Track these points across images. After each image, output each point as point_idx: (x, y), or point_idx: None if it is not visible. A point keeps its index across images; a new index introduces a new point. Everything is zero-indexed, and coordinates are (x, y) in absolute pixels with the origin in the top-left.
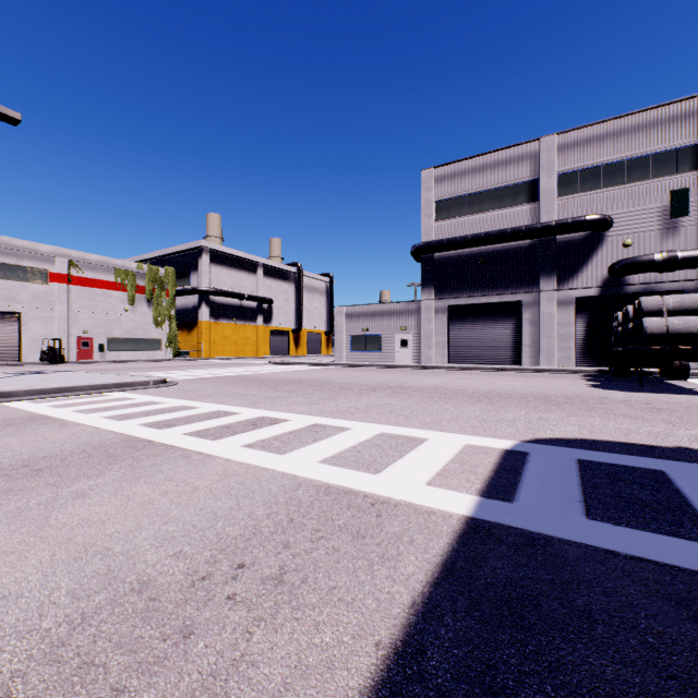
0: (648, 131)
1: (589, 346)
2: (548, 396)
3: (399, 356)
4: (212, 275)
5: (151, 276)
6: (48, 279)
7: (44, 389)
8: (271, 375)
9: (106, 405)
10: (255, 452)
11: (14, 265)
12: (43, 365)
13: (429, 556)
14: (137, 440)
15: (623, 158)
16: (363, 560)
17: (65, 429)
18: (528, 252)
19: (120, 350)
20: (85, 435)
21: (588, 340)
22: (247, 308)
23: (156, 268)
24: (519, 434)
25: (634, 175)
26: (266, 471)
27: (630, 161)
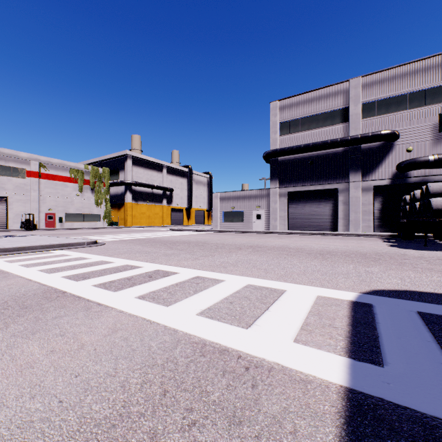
0: (423, 73)
1: (383, 218)
2: (364, 253)
3: (255, 225)
4: (133, 173)
5: (93, 173)
6: (26, 175)
7: (6, 248)
8: (169, 238)
9: (47, 260)
10: (145, 303)
11: (3, 166)
12: (21, 231)
13: None
14: (54, 291)
15: (406, 92)
16: None
17: (4, 280)
18: (341, 156)
19: (73, 221)
20: (15, 286)
21: (382, 215)
22: (156, 194)
23: (97, 168)
24: (357, 286)
25: (414, 103)
26: (150, 325)
27: (411, 94)
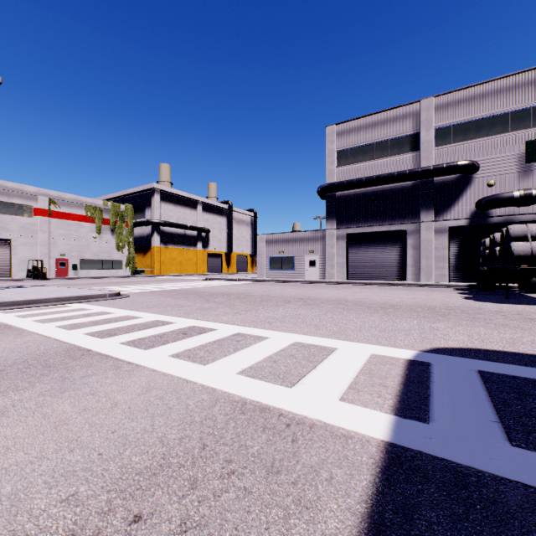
0: (508, 93)
1: (460, 265)
2: (432, 307)
3: (308, 273)
4: (162, 210)
5: (114, 211)
6: (33, 213)
7: (15, 301)
8: (205, 289)
9: (64, 315)
10: (181, 362)
11: (6, 202)
12: (28, 281)
13: (352, 503)
14: (78, 349)
15: (487, 115)
16: (278, 508)
17: (19, 338)
18: (411, 191)
19: (90, 269)
20: (33, 344)
21: (459, 261)
22: (189, 236)
23: (118, 205)
24: (417, 344)
25: (496, 128)
26: (187, 384)
27: (493, 118)
